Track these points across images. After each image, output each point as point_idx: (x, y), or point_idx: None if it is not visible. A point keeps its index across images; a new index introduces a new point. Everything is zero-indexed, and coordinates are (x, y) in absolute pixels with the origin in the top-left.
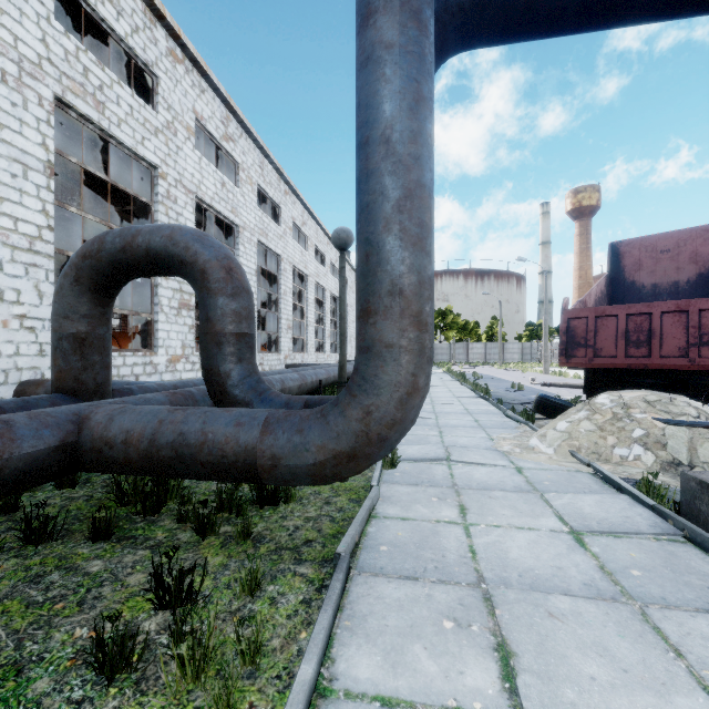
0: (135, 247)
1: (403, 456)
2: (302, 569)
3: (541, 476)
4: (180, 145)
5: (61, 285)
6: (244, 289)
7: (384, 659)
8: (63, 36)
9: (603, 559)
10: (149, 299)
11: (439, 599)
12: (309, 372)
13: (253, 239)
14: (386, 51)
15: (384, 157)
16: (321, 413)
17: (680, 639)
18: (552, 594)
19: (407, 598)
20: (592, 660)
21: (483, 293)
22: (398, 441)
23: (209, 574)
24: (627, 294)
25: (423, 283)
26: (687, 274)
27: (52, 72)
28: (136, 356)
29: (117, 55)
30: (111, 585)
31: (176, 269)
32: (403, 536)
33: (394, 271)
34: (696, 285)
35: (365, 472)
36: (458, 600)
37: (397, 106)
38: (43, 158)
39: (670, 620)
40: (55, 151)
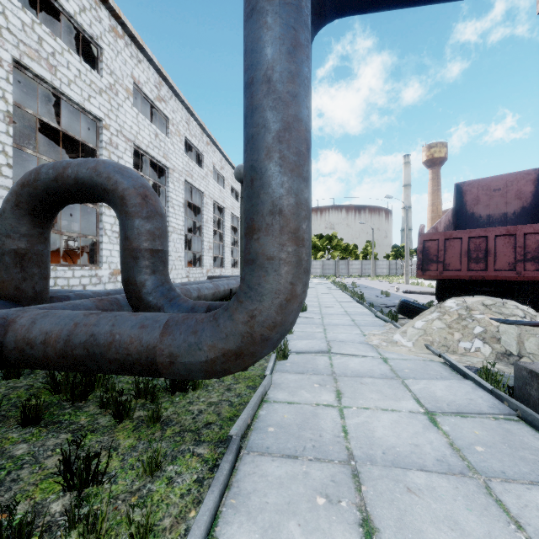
0: (65, 177)
1: (294, 349)
2: (200, 450)
3: (402, 365)
4: (120, 103)
5: (3, 209)
6: (157, 213)
7: (262, 537)
8: (20, 10)
9: (452, 437)
10: (94, 225)
11: (314, 476)
12: (222, 283)
13: (181, 179)
14: (267, 2)
15: (266, 95)
16: (214, 317)
17: (519, 511)
18: (410, 470)
19: (287, 476)
20: (444, 534)
21: (360, 222)
22: (279, 340)
23: (119, 455)
24: (468, 222)
25: (300, 204)
26: (513, 207)
27: (11, 39)
28: (84, 269)
29: (70, 31)
30: (30, 467)
31: (100, 196)
32: (288, 418)
33: (275, 194)
34: (520, 215)
35: (262, 363)
36: (330, 477)
37: (277, 50)
38: (3, 109)
39: (510, 493)
40: (14, 103)
